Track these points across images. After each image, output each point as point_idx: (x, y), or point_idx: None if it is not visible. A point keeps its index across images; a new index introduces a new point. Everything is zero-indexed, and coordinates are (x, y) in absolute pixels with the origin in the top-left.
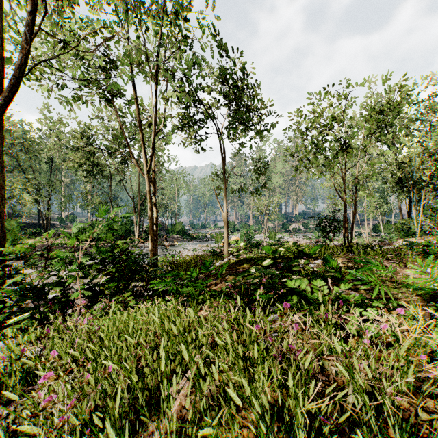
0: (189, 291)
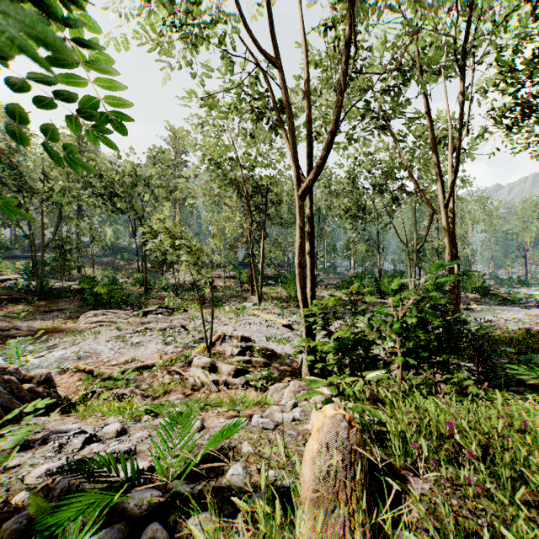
0: None
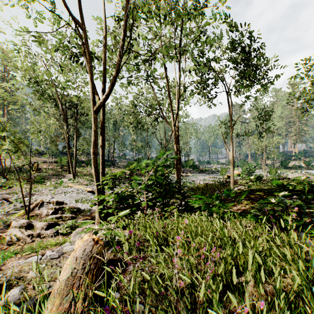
0: (216, 210)
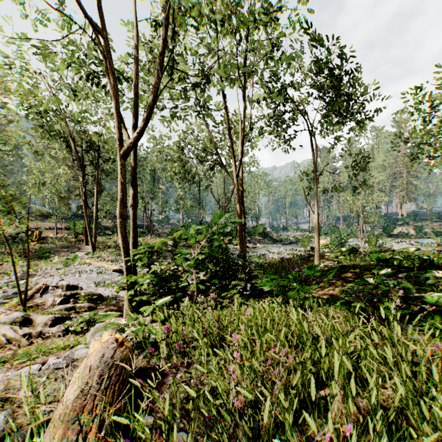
0: (294, 295)
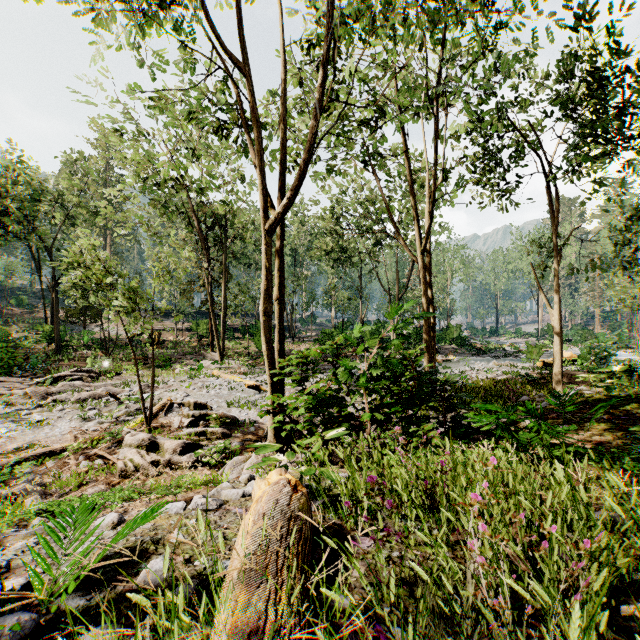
0: (532, 439)
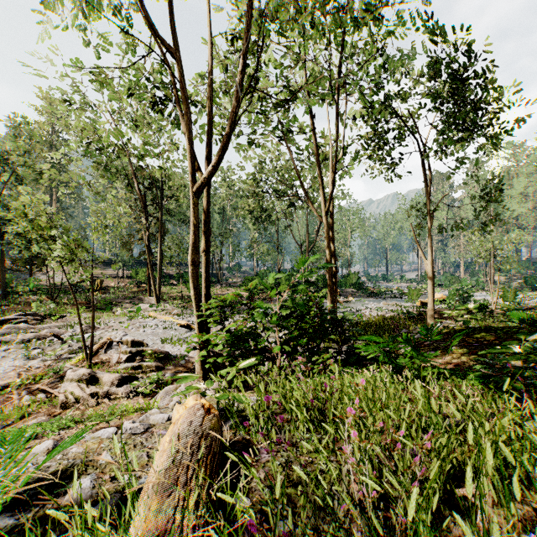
0: (406, 363)
